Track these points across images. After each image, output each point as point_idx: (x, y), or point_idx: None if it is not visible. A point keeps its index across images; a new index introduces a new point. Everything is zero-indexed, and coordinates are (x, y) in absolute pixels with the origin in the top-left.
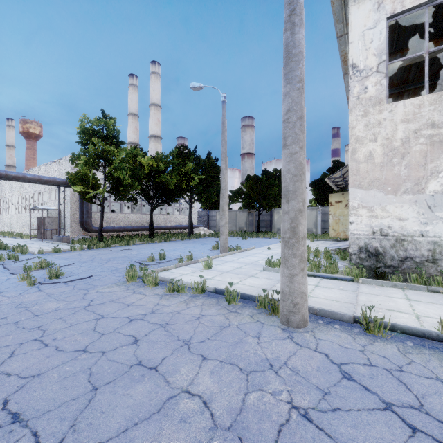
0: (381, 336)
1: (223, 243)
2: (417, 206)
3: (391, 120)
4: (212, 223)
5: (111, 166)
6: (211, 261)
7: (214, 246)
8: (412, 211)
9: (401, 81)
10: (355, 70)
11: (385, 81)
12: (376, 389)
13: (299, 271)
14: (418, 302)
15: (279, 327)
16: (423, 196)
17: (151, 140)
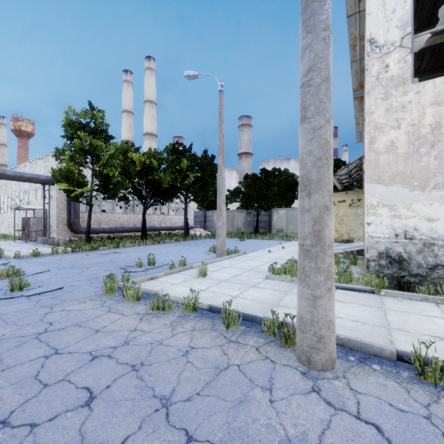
0: None
1: (220, 246)
2: None
3: (418, 103)
4: (209, 224)
5: (99, 162)
6: (206, 268)
7: (210, 249)
8: None
9: None
10: (374, 45)
11: (410, 57)
12: None
13: (325, 292)
14: None
15: (298, 368)
16: None
17: (146, 138)
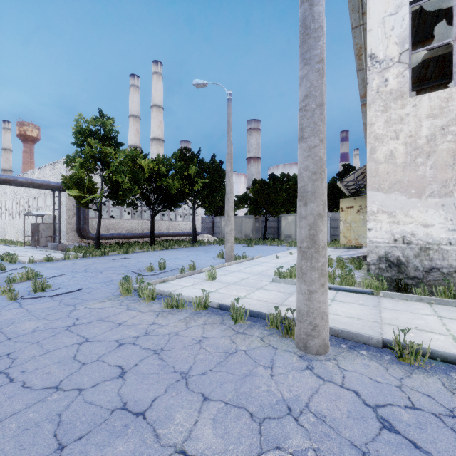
0: (418, 366)
1: (228, 251)
2: (444, 211)
3: (415, 116)
4: (217, 230)
5: (108, 169)
6: (215, 272)
7: (218, 254)
8: (439, 216)
9: (417, 78)
10: (374, 60)
11: (408, 72)
12: (428, 446)
13: (319, 287)
14: (451, 320)
15: (296, 353)
16: (452, 200)
17: (153, 143)
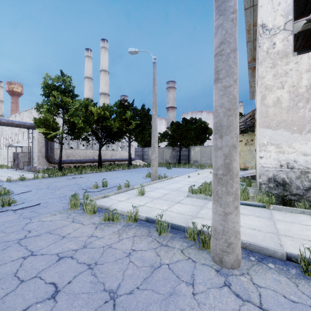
0: None
1: (153, 173)
2: None
3: (296, 70)
4: (146, 157)
5: (67, 113)
6: (144, 189)
7: (146, 175)
8: None
9: None
10: (264, 29)
11: (291, 37)
12: None
13: (233, 209)
14: None
15: (213, 267)
16: None
17: (102, 96)
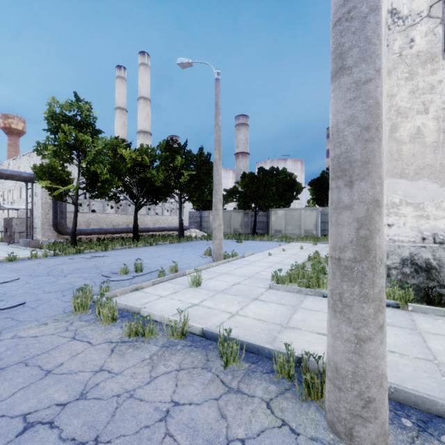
0: None
1: (216, 249)
2: None
3: None
4: (205, 225)
5: (85, 158)
6: (200, 276)
7: (205, 252)
8: None
9: None
10: (396, 17)
11: (440, 28)
12: None
13: (375, 331)
14: None
15: None
16: None
17: (140, 136)
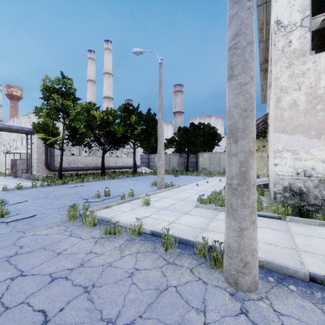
0: None
1: (160, 181)
2: None
3: (315, 70)
4: (152, 164)
5: (68, 118)
6: (149, 199)
7: (152, 183)
8: None
9: None
10: (280, 26)
11: (308, 34)
12: None
13: (250, 224)
14: None
15: (226, 289)
16: None
17: (105, 100)
